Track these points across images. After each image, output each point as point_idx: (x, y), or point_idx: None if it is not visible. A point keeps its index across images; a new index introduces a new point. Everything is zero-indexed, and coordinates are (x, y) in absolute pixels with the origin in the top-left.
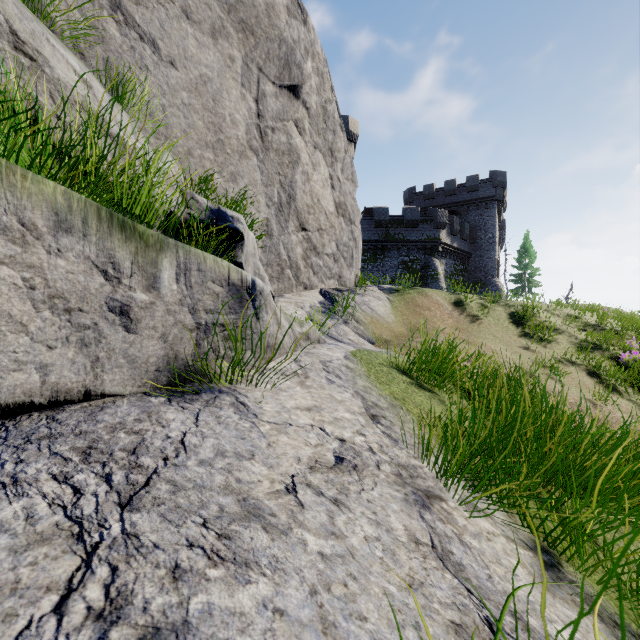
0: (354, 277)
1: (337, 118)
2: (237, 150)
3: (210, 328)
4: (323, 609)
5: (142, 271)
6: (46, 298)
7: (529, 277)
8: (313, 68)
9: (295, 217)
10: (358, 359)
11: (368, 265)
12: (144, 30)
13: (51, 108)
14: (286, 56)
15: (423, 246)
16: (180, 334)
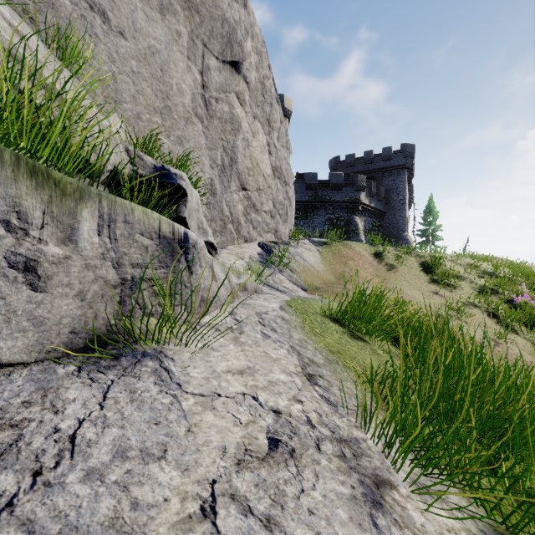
0: (288, 231)
1: (274, 93)
2: (183, 116)
3: (137, 283)
4: None
5: (57, 222)
6: None
7: (433, 232)
8: (252, 47)
9: (236, 178)
10: (293, 309)
11: (300, 221)
12: (94, 1)
13: None
14: (228, 35)
15: (346, 206)
16: (101, 291)
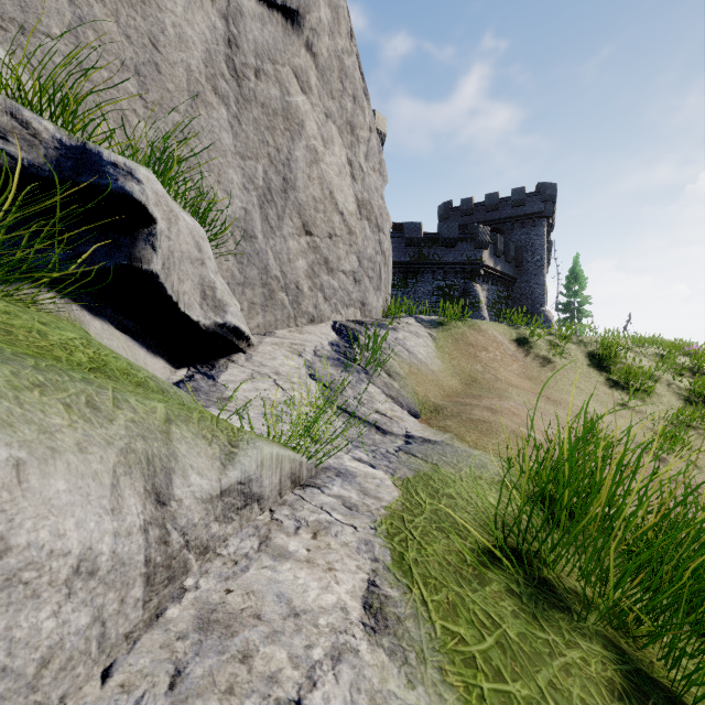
0: (383, 305)
1: (359, 79)
2: (187, 88)
3: None
4: None
5: None
6: None
7: (579, 306)
8: None
9: (295, 213)
10: (416, 594)
11: (397, 291)
12: None
13: None
14: None
15: (462, 269)
16: None
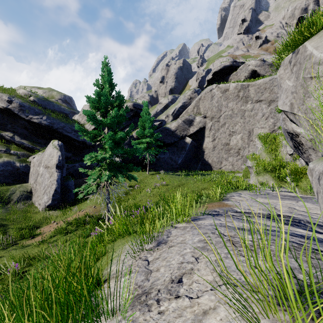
0: None
1: None
2: None
3: None
4: (185, 244)
5: None
6: None
7: None
8: None
9: None
10: None
11: None
12: None
13: None
14: None
15: None
16: None
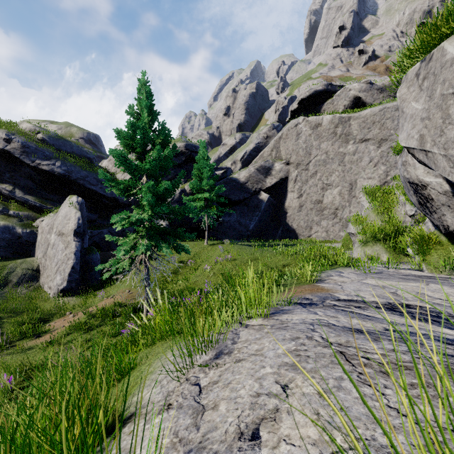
0: None
1: None
2: None
3: None
4: (262, 357)
5: None
6: None
7: None
8: None
9: None
10: None
11: None
12: None
13: None
14: None
15: None
16: None
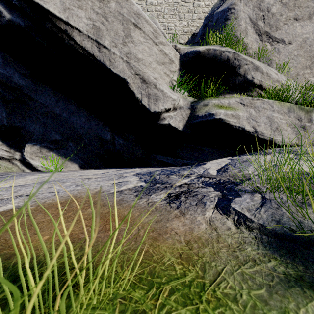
0: None
1: None
2: None
3: None
4: None
5: (306, 118)
6: (289, 125)
7: None
8: None
9: None
10: None
11: None
12: (278, 38)
13: (271, 85)
14: None
15: None
16: None
